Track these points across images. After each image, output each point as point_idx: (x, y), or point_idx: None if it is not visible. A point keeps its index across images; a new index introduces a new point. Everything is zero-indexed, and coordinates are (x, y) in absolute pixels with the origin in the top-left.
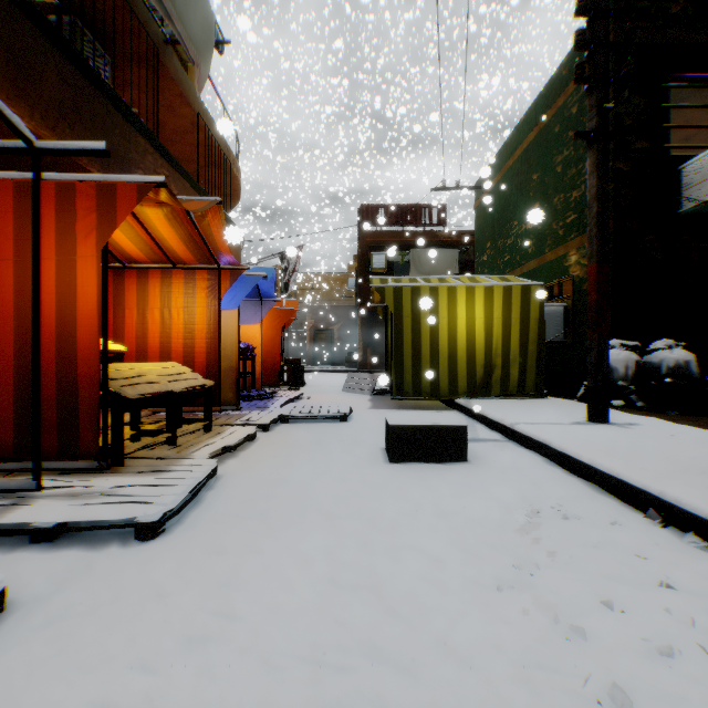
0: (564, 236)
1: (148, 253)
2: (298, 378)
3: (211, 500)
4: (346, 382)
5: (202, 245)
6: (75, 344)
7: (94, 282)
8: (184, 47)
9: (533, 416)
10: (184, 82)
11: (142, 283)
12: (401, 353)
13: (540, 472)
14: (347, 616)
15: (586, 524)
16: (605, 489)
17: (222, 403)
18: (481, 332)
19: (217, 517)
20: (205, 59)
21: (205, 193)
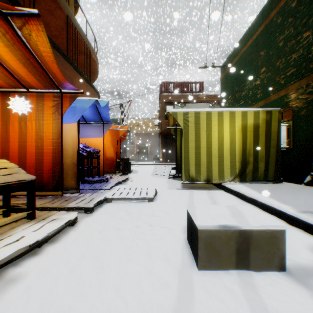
0: (285, 83)
1: (2, 77)
2: (127, 168)
3: None
4: (153, 171)
5: (41, 69)
6: None
7: None
8: None
9: (298, 201)
10: None
11: (6, 103)
12: (187, 154)
13: None
14: None
15: None
16: None
17: (67, 188)
18: (239, 140)
19: None
20: None
21: (72, 62)
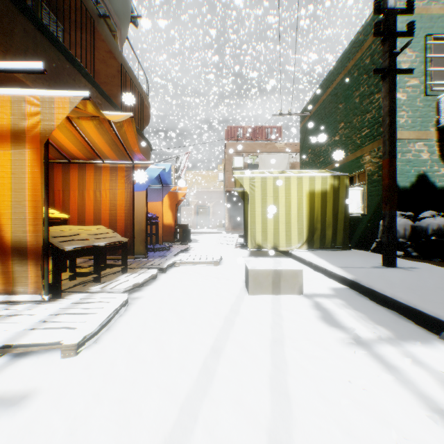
0: (361, 143)
1: (85, 153)
2: (186, 237)
3: (122, 324)
4: (218, 239)
5: (121, 147)
6: (25, 212)
7: (38, 167)
8: (110, 16)
9: (344, 262)
10: (111, 43)
11: (81, 173)
12: (254, 220)
13: (354, 302)
14: (221, 430)
15: (397, 344)
16: (404, 315)
17: (136, 253)
18: (307, 206)
19: (124, 338)
20: (124, 25)
21: None
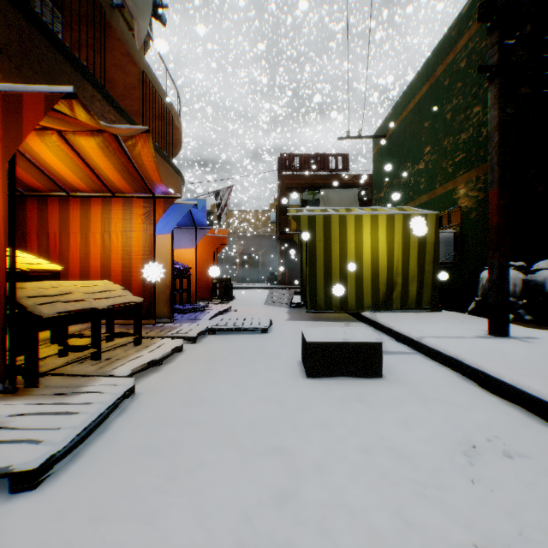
0: (453, 172)
1: (88, 182)
2: (228, 294)
3: (119, 427)
4: (268, 297)
5: (136, 174)
6: None
7: (0, 197)
8: (123, 1)
9: (436, 329)
10: (130, 43)
11: (85, 210)
12: (314, 272)
13: (458, 391)
14: None
15: (535, 466)
16: (534, 413)
17: (158, 316)
18: (384, 254)
19: (117, 453)
20: (143, 15)
21: None
